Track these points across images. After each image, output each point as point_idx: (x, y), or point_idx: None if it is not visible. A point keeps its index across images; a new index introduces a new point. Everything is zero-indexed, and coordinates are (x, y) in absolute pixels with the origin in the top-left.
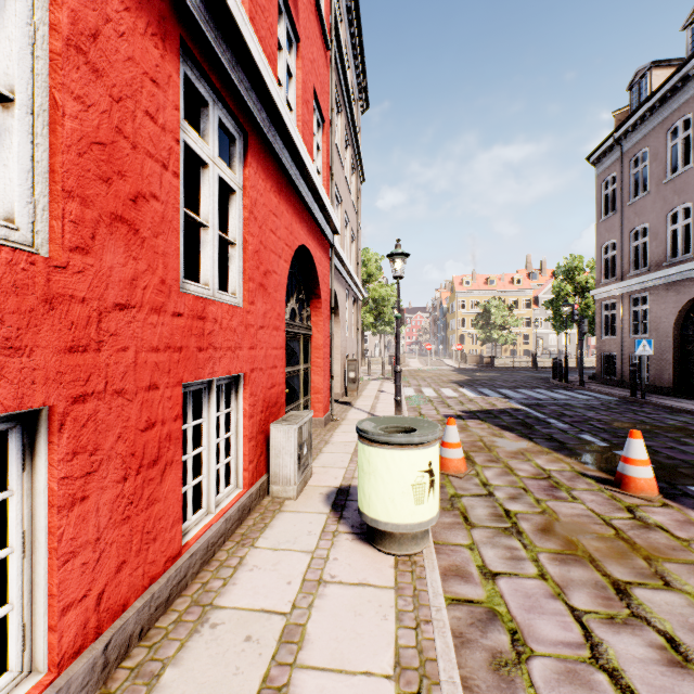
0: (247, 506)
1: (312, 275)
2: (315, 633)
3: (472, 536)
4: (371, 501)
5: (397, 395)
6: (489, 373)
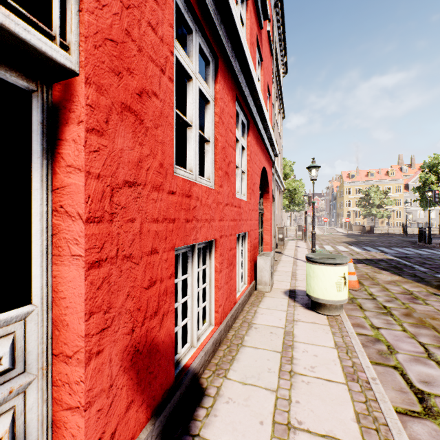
0: (250, 292)
1: (265, 181)
2: (298, 334)
3: (364, 314)
4: (314, 289)
5: (313, 247)
6: (370, 237)
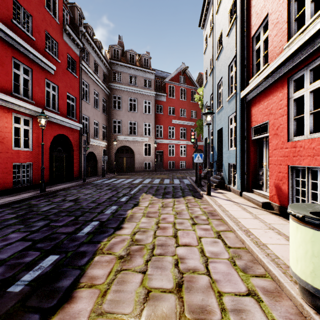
0: None
1: None
2: None
3: None
4: None
5: None
6: None
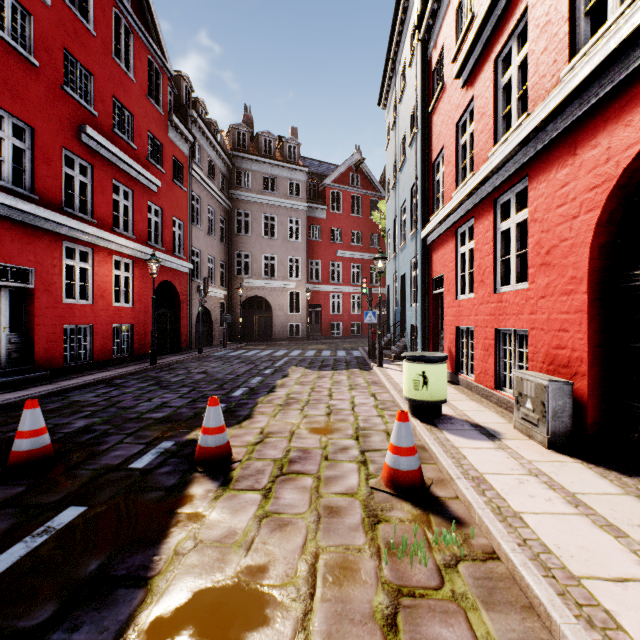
0: None
1: None
2: None
3: (386, 426)
4: None
5: None
6: None
